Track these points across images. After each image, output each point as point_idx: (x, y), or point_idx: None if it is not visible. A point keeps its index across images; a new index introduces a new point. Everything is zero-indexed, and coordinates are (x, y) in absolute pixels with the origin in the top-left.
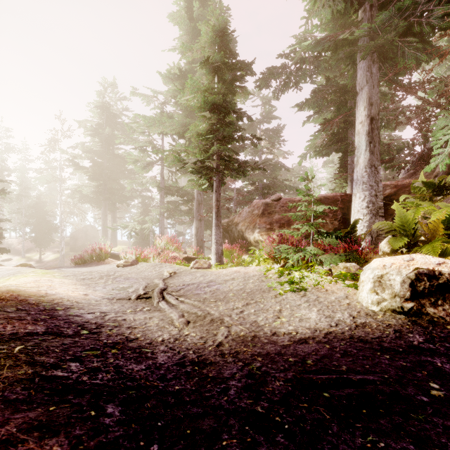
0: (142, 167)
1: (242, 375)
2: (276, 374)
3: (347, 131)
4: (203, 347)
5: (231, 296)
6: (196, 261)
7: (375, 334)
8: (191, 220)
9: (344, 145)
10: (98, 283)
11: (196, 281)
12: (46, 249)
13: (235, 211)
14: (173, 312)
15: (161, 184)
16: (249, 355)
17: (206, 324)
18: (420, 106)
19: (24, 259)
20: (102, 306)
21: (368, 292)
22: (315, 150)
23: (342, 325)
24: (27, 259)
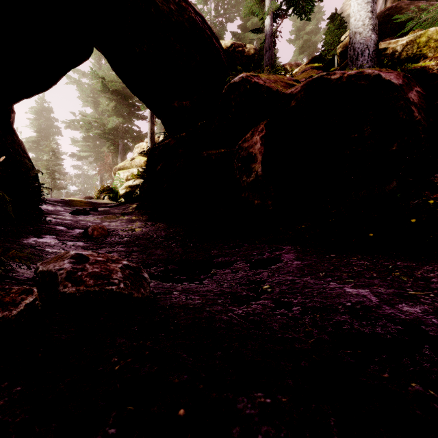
0: None
1: None
2: None
3: None
4: None
5: None
6: None
7: None
8: None
9: None
10: None
11: None
12: None
13: None
14: None
15: None
16: None
17: None
18: None
19: None
20: None
21: None
22: None
23: None
24: None
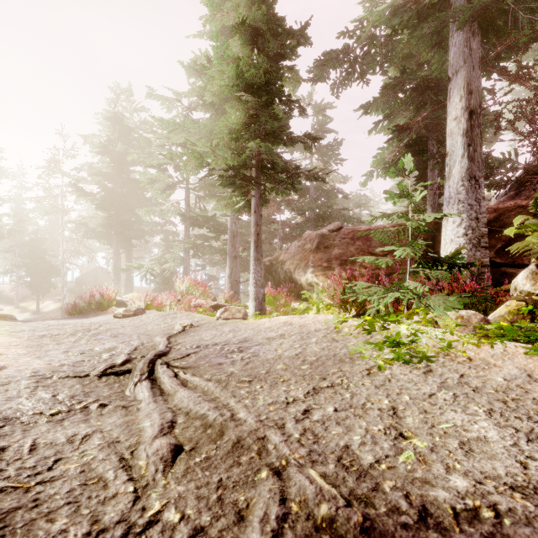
0: (161, 190)
1: None
2: None
3: (427, 142)
4: None
5: (281, 369)
6: (225, 309)
7: None
8: (225, 259)
9: (426, 156)
10: (63, 343)
11: (221, 340)
12: (46, 298)
13: (281, 248)
14: (152, 414)
15: (186, 213)
16: None
17: (221, 457)
18: (534, 99)
19: (18, 310)
20: None
21: None
22: (384, 167)
23: None
24: (21, 309)
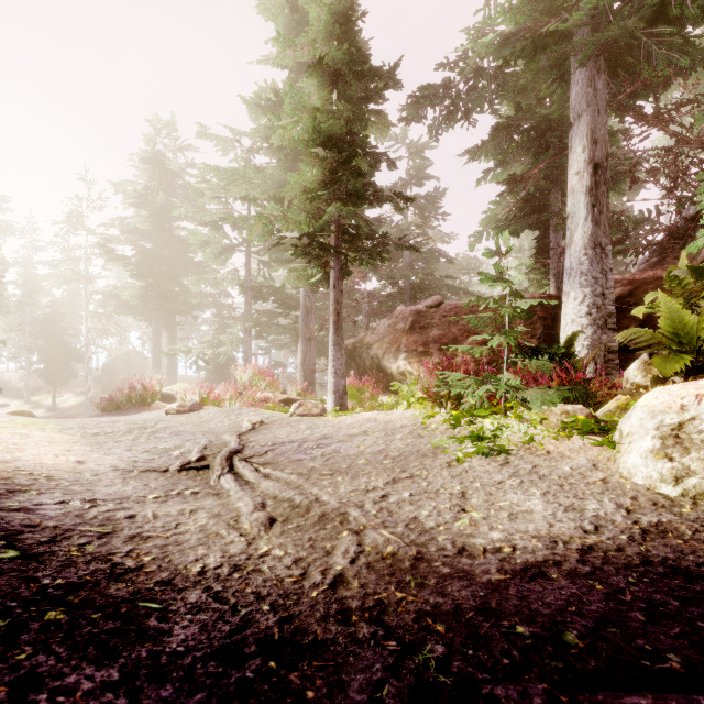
0: (215, 254)
1: (399, 689)
2: (497, 687)
3: (549, 195)
4: (298, 590)
5: (362, 464)
6: (300, 404)
7: (700, 553)
8: (295, 341)
9: (546, 215)
10: (121, 441)
11: (298, 437)
12: (65, 390)
13: (367, 327)
14: (244, 498)
15: (246, 282)
16: (411, 614)
17: (310, 525)
18: (675, 147)
19: (29, 405)
20: (100, 487)
21: (646, 455)
22: (496, 225)
23: (610, 528)
24: (32, 404)
